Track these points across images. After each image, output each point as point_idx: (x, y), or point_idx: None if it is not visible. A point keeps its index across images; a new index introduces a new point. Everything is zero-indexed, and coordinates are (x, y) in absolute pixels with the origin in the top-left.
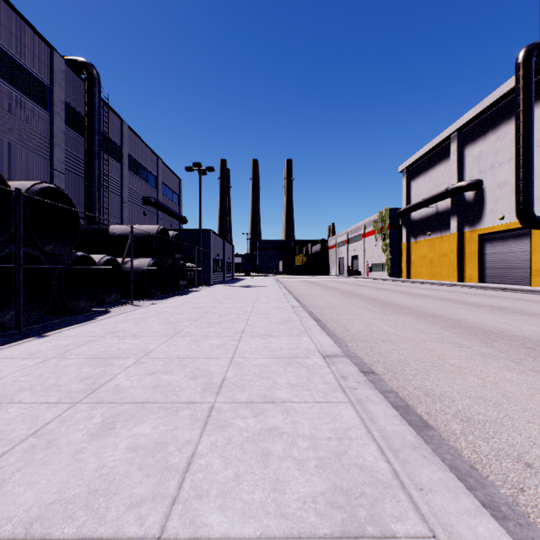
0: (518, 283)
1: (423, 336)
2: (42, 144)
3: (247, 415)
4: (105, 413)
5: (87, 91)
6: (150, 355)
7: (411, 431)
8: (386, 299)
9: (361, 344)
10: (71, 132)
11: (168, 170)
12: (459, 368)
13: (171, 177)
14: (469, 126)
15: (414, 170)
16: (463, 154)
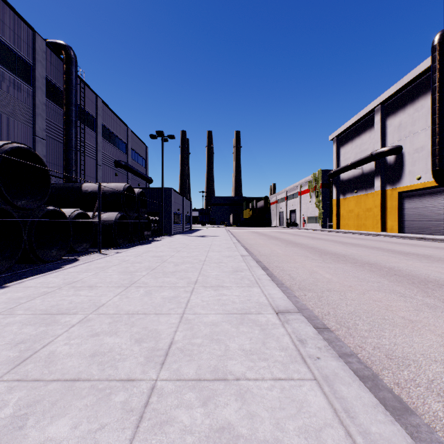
0: (433, 233)
1: (365, 284)
2: (26, 114)
3: (193, 402)
4: (22, 398)
5: (65, 69)
6: (100, 310)
7: (404, 436)
8: (323, 248)
9: (308, 294)
10: (51, 104)
11: (136, 138)
12: (411, 322)
13: (139, 144)
14: (390, 101)
15: (343, 138)
16: (385, 124)
